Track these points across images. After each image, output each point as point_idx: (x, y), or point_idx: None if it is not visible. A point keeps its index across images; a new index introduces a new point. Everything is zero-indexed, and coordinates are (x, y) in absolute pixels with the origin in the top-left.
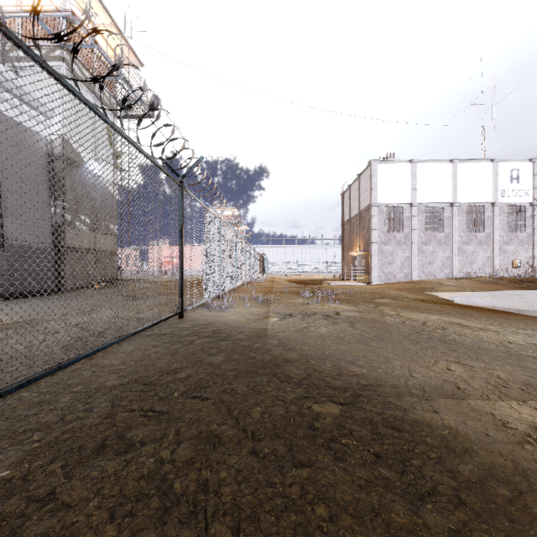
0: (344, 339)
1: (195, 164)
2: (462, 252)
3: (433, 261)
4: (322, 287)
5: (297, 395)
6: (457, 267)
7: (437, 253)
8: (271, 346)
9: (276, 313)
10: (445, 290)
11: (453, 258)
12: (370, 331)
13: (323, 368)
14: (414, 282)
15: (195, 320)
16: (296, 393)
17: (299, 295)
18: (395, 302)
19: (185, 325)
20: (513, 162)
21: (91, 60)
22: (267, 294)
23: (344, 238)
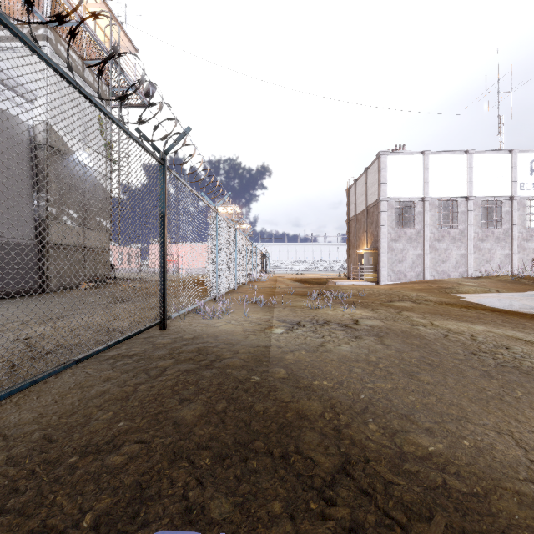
0: (379, 366)
1: (179, 137)
2: (478, 250)
3: (446, 259)
4: (330, 287)
5: (334, 532)
6: (473, 265)
7: (451, 251)
8: (276, 382)
9: (281, 321)
10: (467, 291)
11: (468, 255)
12: (409, 352)
13: (365, 436)
14: (428, 281)
15: (180, 332)
16: (332, 525)
17: (305, 297)
18: (419, 306)
19: (164, 339)
20: (533, 153)
21: (79, 41)
22: (269, 295)
23: (350, 235)
